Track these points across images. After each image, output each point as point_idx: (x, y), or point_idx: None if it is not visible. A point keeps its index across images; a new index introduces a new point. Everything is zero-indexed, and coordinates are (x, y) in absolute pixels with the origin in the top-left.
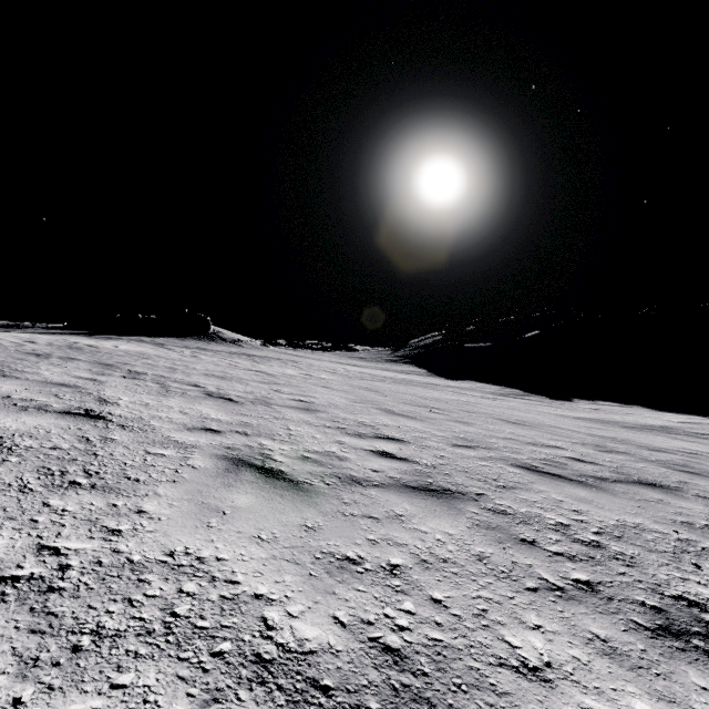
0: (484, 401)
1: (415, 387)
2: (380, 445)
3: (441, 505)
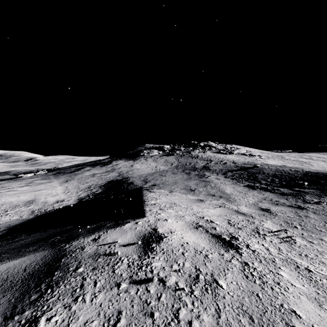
0: None
1: None
2: None
3: None
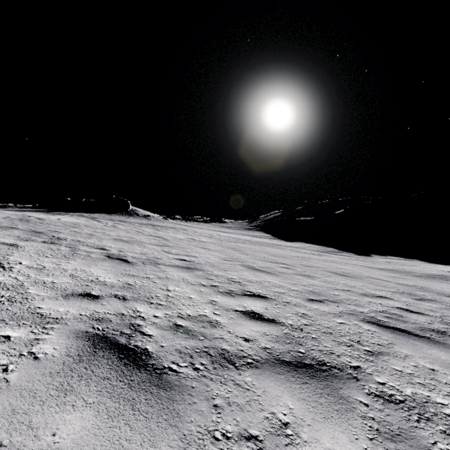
0: (314, 257)
1: (266, 247)
2: (248, 304)
3: (325, 394)
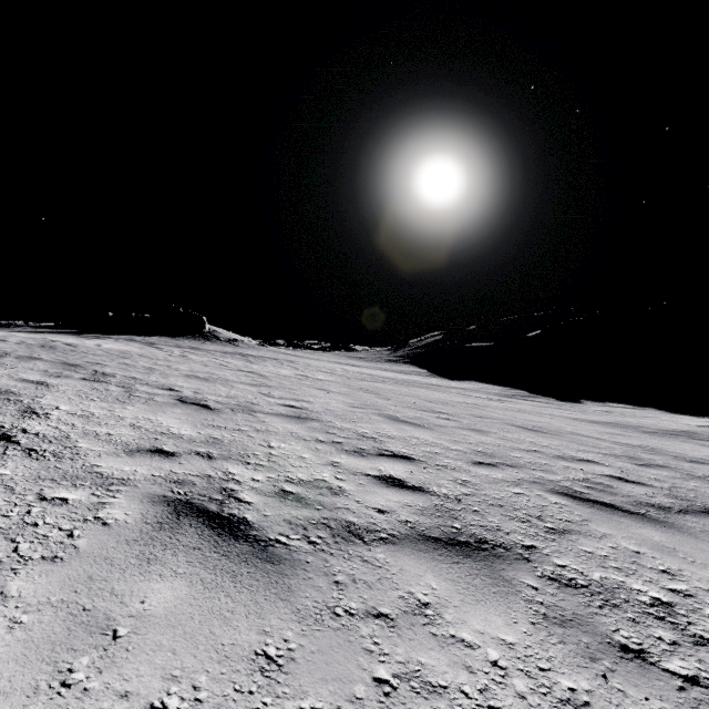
0: (492, 404)
1: (418, 388)
2: (385, 467)
3: (481, 575)
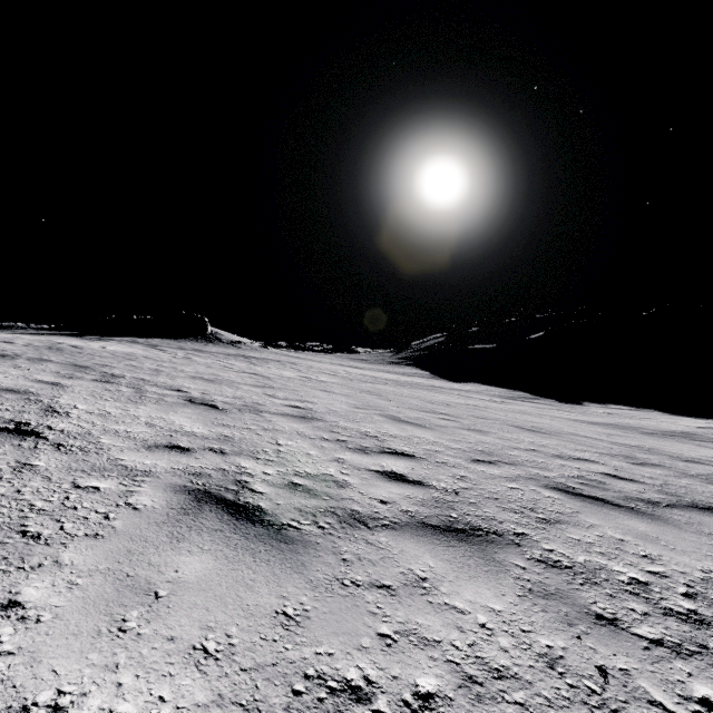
0: (493, 405)
1: (420, 390)
2: (388, 464)
3: (475, 556)
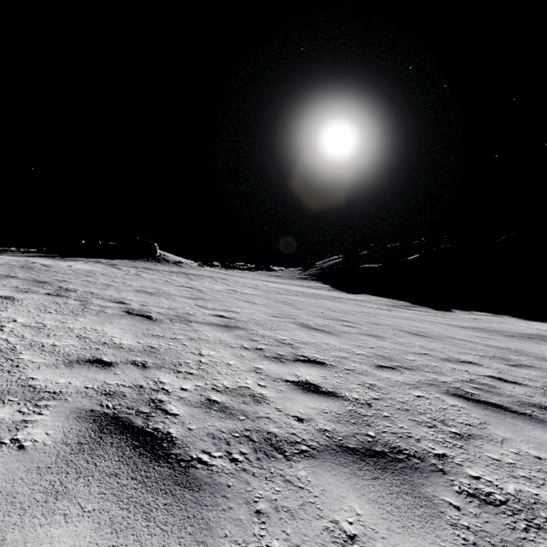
0: (383, 312)
1: (324, 300)
2: (302, 373)
3: (402, 493)
